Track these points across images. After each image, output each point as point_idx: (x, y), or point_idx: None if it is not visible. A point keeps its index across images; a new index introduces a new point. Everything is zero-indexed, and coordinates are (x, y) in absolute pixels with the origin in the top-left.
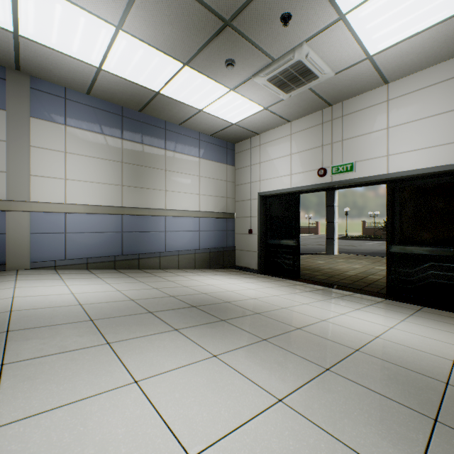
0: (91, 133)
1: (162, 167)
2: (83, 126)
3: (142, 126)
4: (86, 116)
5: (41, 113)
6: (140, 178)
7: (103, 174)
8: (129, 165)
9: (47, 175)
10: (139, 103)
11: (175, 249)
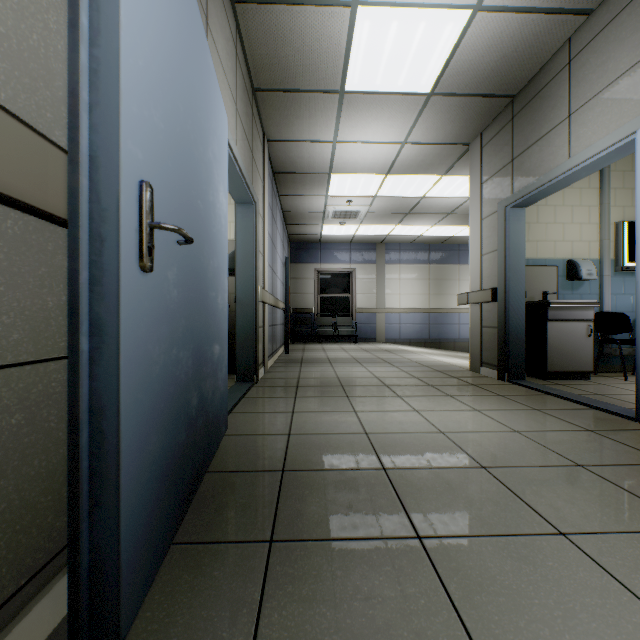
0: (412, 265)
1: (456, 278)
2: (407, 262)
3: (441, 252)
4: (409, 256)
5: (389, 261)
6: (440, 288)
7: (418, 288)
8: (433, 280)
9: (391, 293)
10: (440, 241)
11: (466, 337)
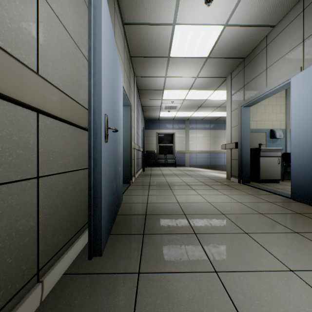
0: (202, 130)
1: (223, 136)
2: (200, 129)
3: (216, 124)
4: (201, 126)
5: (191, 128)
6: (215, 141)
7: (205, 141)
8: (212, 137)
9: (192, 143)
10: (215, 119)
11: None
